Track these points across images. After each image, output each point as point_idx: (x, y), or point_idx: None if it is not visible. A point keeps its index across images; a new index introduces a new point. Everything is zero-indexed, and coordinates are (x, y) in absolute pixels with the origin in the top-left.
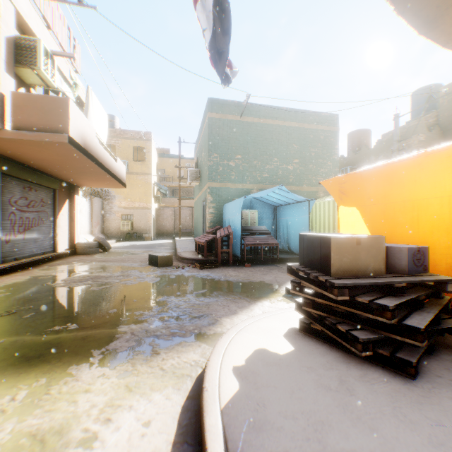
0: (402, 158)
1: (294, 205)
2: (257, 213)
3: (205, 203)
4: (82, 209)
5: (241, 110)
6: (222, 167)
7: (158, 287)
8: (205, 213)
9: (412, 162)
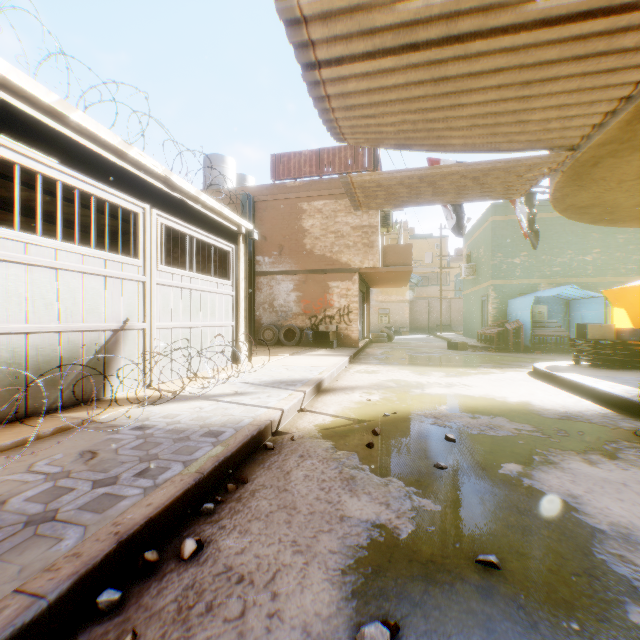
0: None
1: (588, 300)
2: (545, 308)
3: (486, 298)
4: None
5: None
6: (505, 265)
7: (476, 357)
8: (486, 308)
9: None
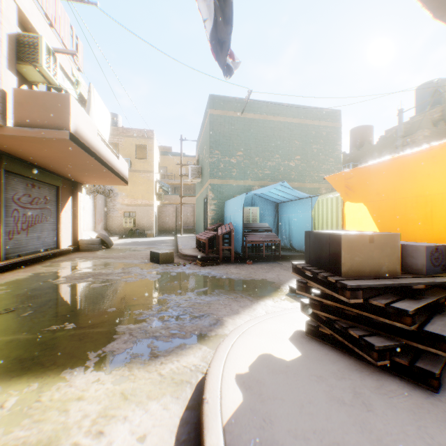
0: (414, 151)
1: (296, 202)
2: (258, 210)
3: (206, 199)
4: (86, 206)
5: (242, 107)
6: (223, 163)
7: (159, 285)
8: (206, 210)
9: (425, 155)
